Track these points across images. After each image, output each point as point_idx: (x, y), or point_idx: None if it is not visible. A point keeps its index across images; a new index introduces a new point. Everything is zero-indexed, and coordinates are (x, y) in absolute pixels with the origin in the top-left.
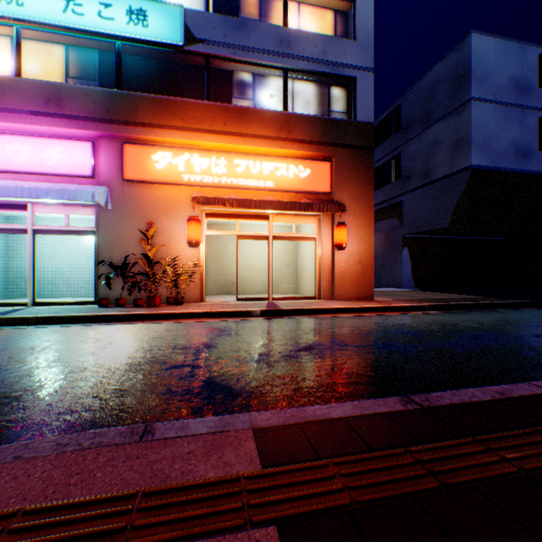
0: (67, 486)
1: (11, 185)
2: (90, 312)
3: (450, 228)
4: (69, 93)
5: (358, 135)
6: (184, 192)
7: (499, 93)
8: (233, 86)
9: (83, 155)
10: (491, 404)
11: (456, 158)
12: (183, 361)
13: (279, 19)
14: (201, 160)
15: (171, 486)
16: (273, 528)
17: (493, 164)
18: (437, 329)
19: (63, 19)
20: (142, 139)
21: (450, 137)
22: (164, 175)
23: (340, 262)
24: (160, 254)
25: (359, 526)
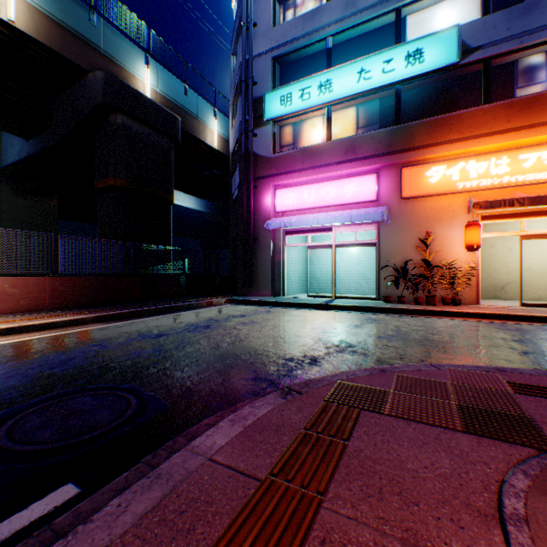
0: None
1: (328, 216)
2: (384, 305)
3: None
4: (359, 141)
5: None
6: (456, 199)
7: None
8: (513, 77)
9: (369, 185)
10: None
11: None
12: (530, 350)
13: None
14: (476, 165)
15: None
16: None
17: None
18: None
19: (356, 88)
20: (415, 160)
21: None
22: (437, 188)
23: None
24: (431, 259)
25: None
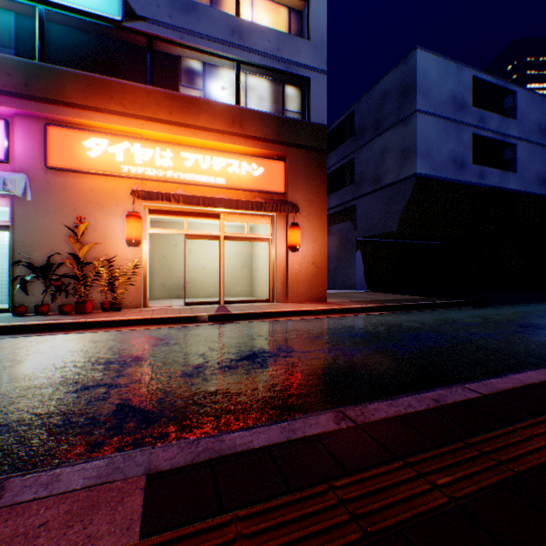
0: None
1: None
2: None
3: (398, 232)
4: None
5: (312, 136)
6: (123, 185)
7: (439, 108)
8: (181, 73)
9: None
10: (426, 414)
11: (403, 166)
12: (100, 379)
13: (232, 9)
14: (143, 150)
15: None
16: None
17: (435, 173)
18: (383, 331)
19: None
20: (71, 121)
21: (398, 146)
22: (99, 165)
23: (294, 263)
24: (94, 254)
25: None
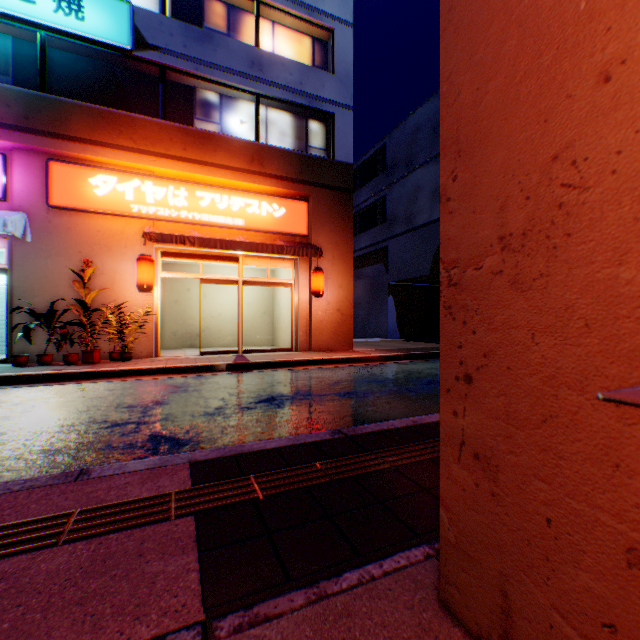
0: (1, 516)
1: None
2: (1, 372)
3: (431, 276)
4: None
5: (337, 175)
6: (133, 226)
7: None
8: (196, 105)
9: None
10: (402, 429)
11: (436, 207)
12: (127, 419)
13: (252, 37)
14: (155, 189)
15: (107, 504)
16: (192, 517)
17: None
18: (402, 377)
19: None
20: (76, 157)
21: (431, 185)
22: (107, 204)
23: (318, 310)
24: (101, 299)
25: (259, 507)
